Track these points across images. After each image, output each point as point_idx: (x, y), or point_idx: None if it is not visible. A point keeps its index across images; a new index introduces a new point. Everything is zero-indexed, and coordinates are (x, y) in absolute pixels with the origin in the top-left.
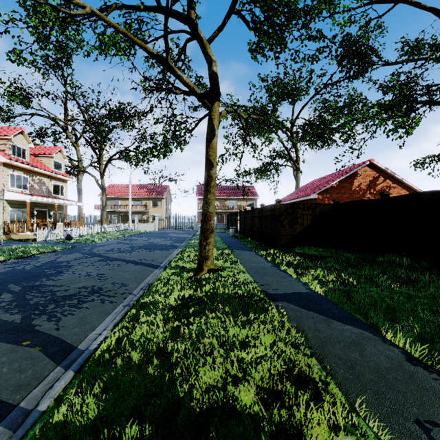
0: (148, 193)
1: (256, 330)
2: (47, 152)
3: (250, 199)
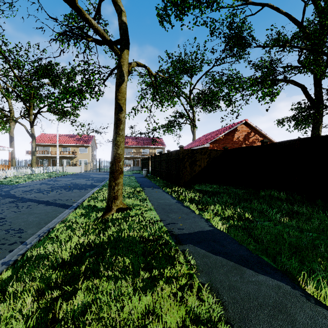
0: (76, 141)
1: (159, 298)
2: None
3: (159, 147)
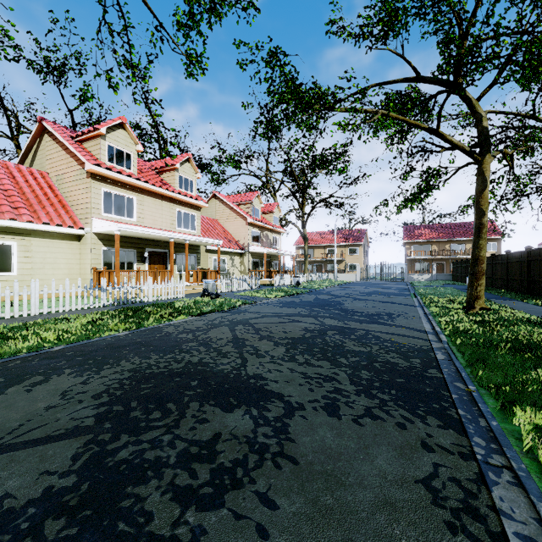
0: (344, 240)
1: None
2: (269, 209)
3: (488, 239)
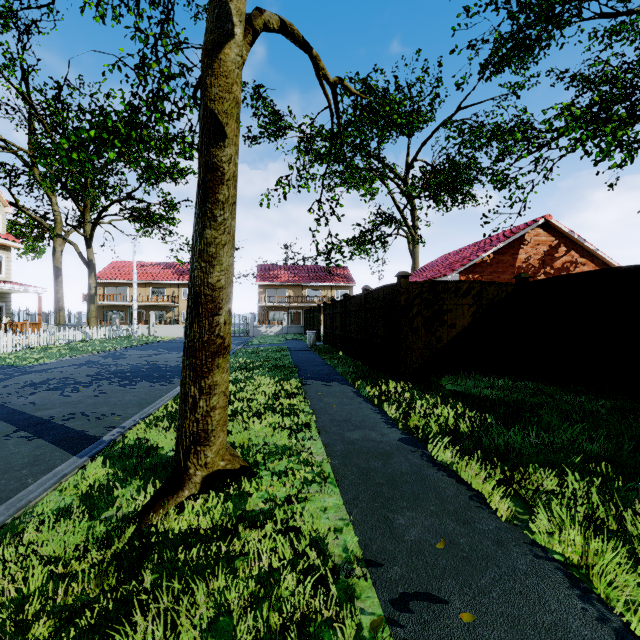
0: (177, 276)
1: None
2: None
3: (342, 286)
